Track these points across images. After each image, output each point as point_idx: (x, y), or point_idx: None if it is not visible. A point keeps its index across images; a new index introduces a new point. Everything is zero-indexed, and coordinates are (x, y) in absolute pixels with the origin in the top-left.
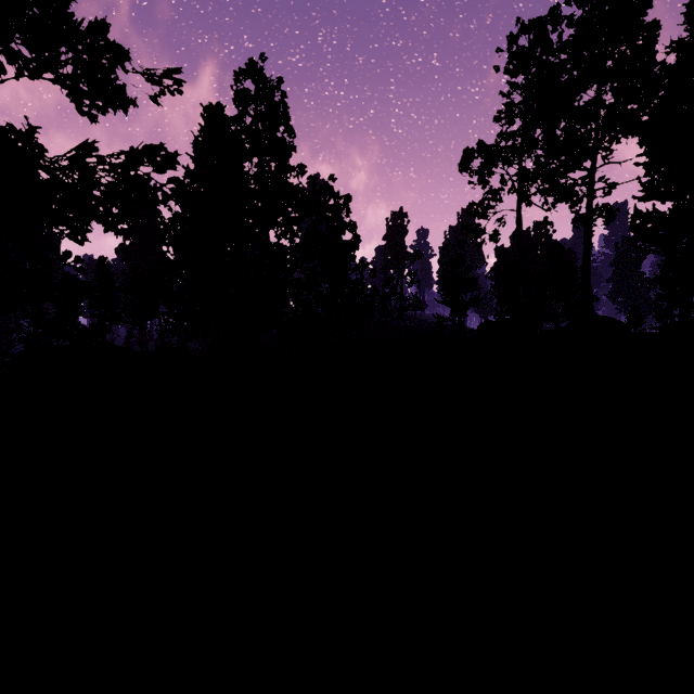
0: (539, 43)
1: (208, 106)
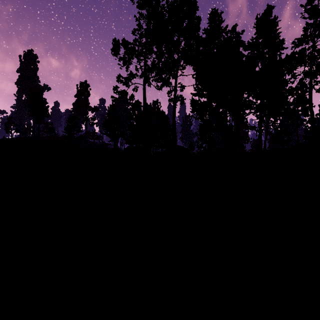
0: None
1: None
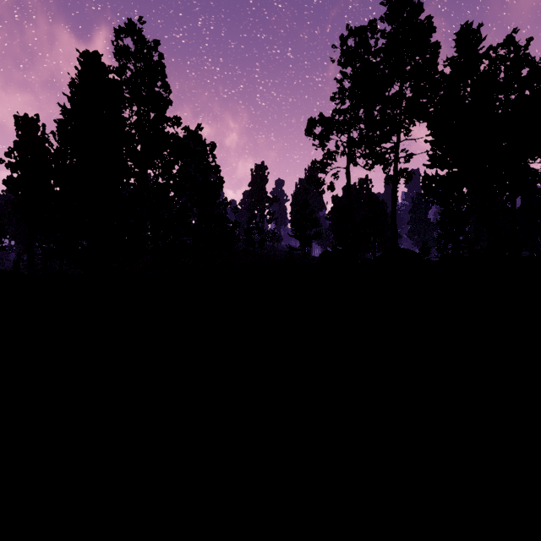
0: (362, 45)
1: (85, 53)
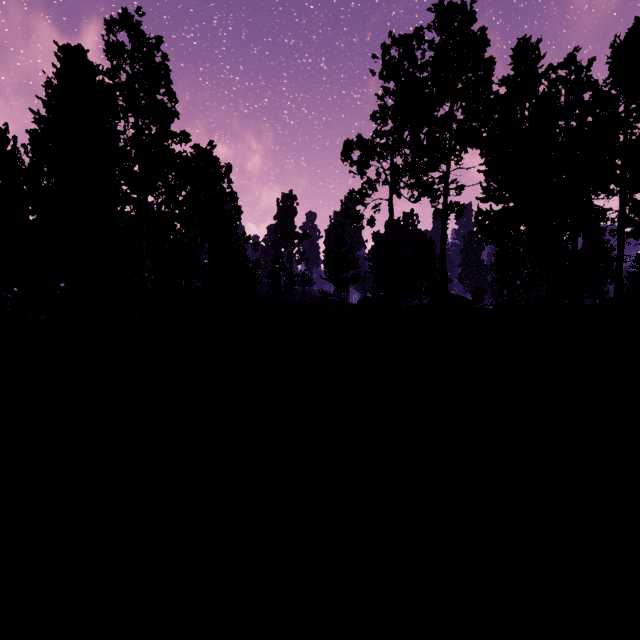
0: (407, 57)
1: (65, 47)
